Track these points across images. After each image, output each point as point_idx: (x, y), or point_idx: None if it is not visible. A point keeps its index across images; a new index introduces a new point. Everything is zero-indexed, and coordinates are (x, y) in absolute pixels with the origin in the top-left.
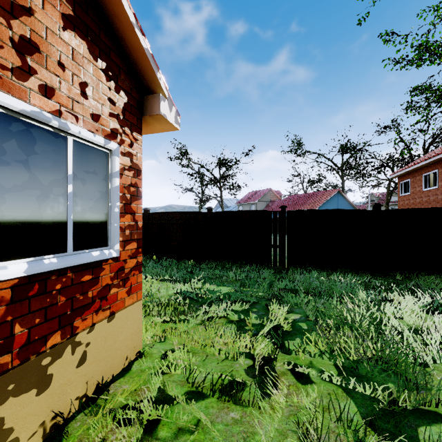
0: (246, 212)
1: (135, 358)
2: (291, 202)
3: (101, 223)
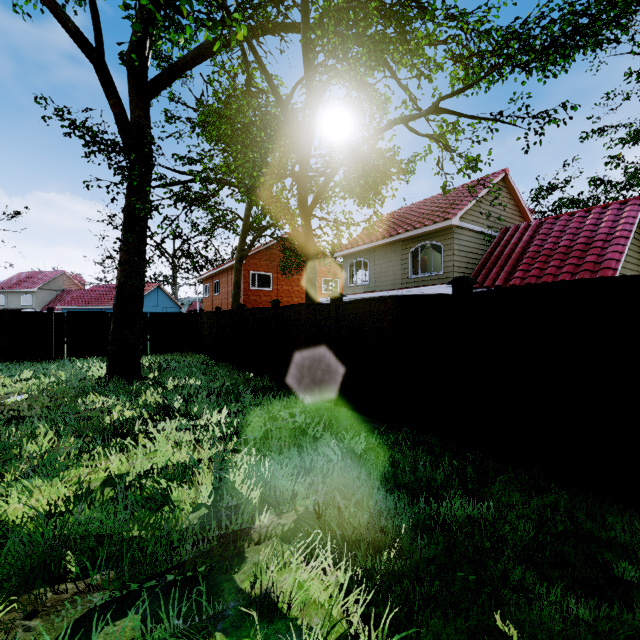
0: (5, 312)
1: None
2: (96, 294)
3: None
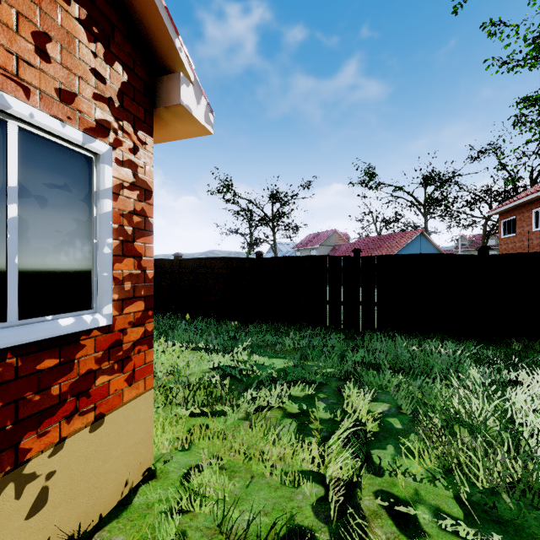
0: (307, 258)
1: (140, 480)
2: (361, 246)
3: (78, 271)
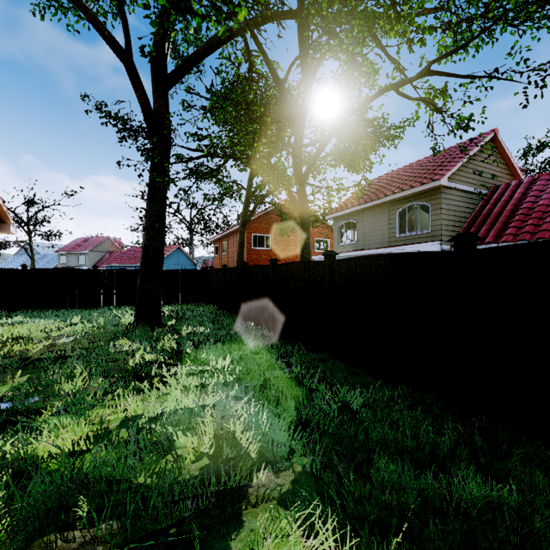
0: (63, 269)
1: None
2: (131, 254)
3: None
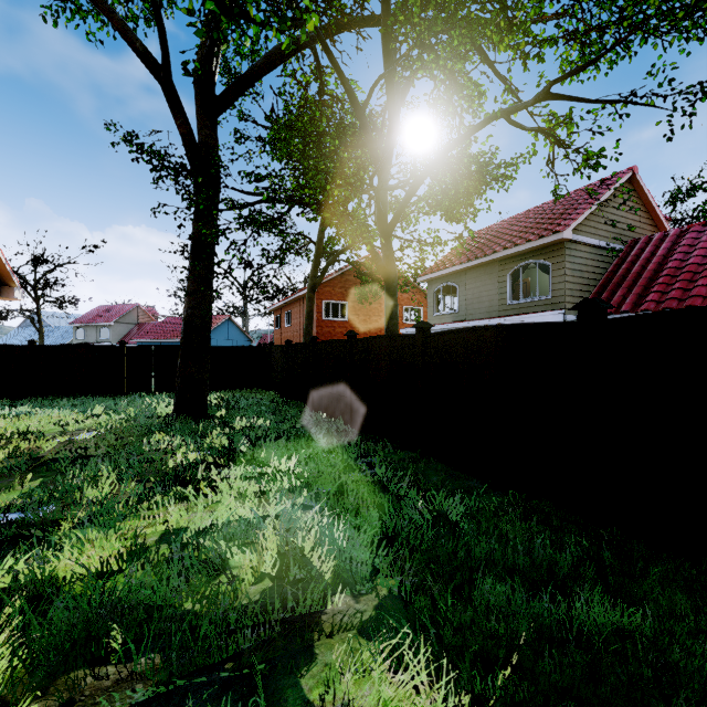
0: (81, 346)
1: None
2: (168, 327)
3: None
